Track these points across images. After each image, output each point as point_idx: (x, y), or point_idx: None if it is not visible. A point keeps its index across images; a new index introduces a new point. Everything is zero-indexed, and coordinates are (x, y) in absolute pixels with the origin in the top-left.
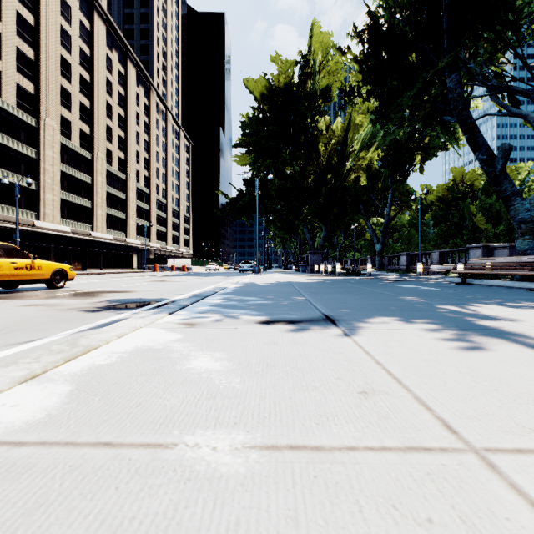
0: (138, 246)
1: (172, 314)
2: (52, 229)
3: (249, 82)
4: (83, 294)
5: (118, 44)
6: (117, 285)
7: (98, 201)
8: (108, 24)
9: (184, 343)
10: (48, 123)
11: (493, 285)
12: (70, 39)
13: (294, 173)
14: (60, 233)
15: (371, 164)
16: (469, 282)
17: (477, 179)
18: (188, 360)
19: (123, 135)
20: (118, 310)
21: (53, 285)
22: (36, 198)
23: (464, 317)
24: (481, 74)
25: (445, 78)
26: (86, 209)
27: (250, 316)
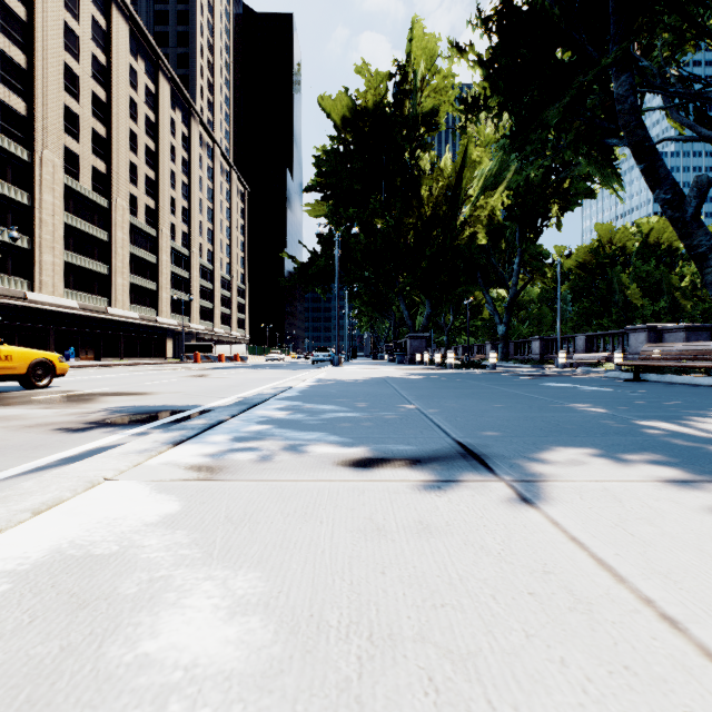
0: (174, 328)
1: (184, 444)
2: (51, 304)
3: (326, 101)
4: (72, 397)
5: (145, 51)
6: (131, 383)
7: (117, 265)
8: (132, 23)
9: (175, 532)
10: (47, 157)
11: (681, 383)
12: (78, 41)
13: (387, 227)
14: (63, 309)
15: (493, 216)
16: (642, 378)
17: (630, 239)
18: (154, 613)
19: (153, 176)
20: (107, 429)
21: (32, 384)
22: (29, 261)
23: (709, 448)
24: (662, 78)
25: (607, 85)
26: (101, 277)
27: (326, 447)
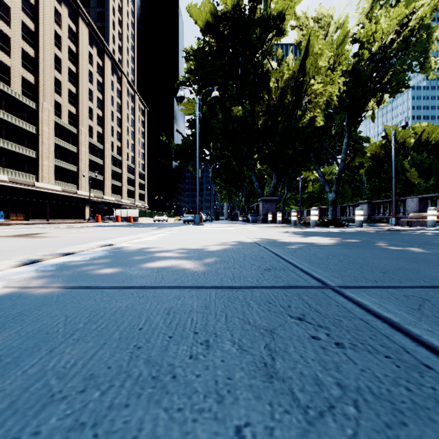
0: (91, 198)
1: None
2: None
3: (192, 6)
4: None
5: (68, 1)
6: None
7: (43, 152)
8: None
9: None
10: None
11: None
12: None
13: (242, 111)
14: None
15: (330, 100)
16: None
17: (409, 137)
18: None
19: (75, 90)
20: None
21: None
22: None
23: None
24: None
25: None
26: (30, 159)
27: None
